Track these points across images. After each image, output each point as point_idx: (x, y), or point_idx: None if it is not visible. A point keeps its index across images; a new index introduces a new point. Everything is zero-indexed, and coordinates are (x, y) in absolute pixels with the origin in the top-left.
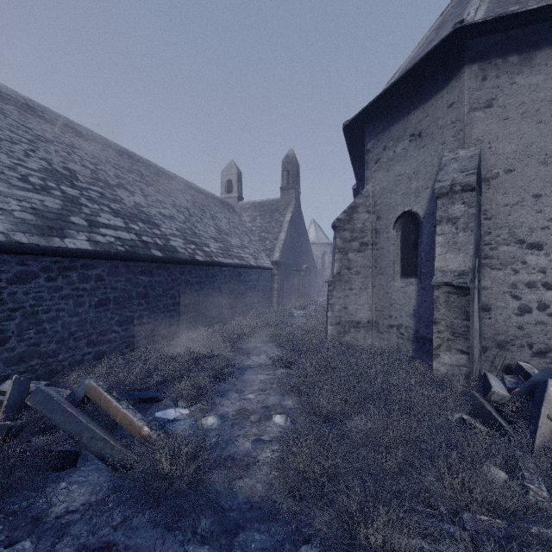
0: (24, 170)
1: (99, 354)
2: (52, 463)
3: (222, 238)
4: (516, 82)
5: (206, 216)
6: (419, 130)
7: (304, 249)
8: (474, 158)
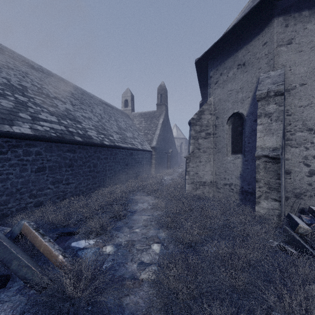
0: None
1: (38, 203)
2: None
3: (121, 132)
4: (307, 27)
5: (112, 119)
6: (243, 61)
7: (170, 140)
8: (281, 75)
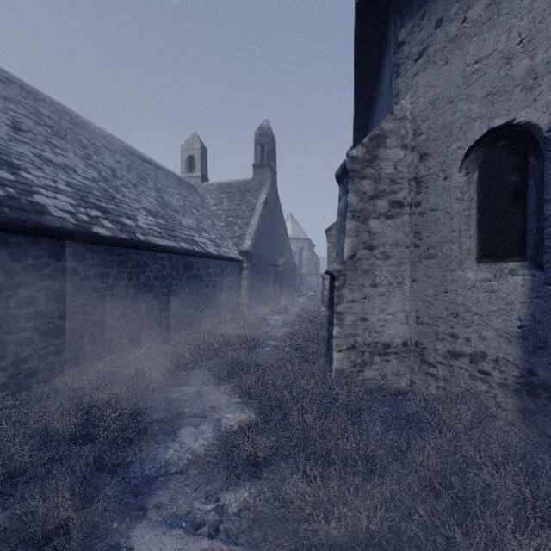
0: None
1: None
2: None
3: (165, 214)
4: None
5: (146, 185)
6: None
7: (281, 241)
8: None
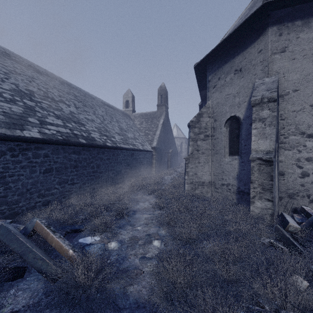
0: (0, 89)
1: (46, 202)
2: (6, 276)
3: (122, 133)
4: (299, 37)
5: (113, 121)
6: (240, 67)
7: (170, 140)
8: (275, 82)
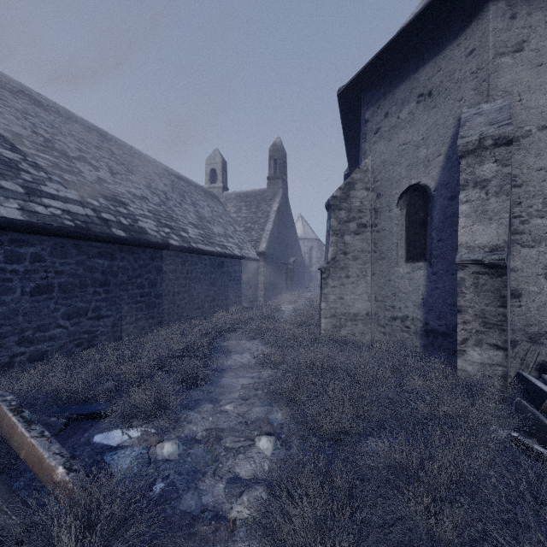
0: None
1: (37, 355)
2: None
3: (203, 225)
4: None
5: (186, 202)
6: (429, 88)
7: (291, 242)
8: (505, 109)
